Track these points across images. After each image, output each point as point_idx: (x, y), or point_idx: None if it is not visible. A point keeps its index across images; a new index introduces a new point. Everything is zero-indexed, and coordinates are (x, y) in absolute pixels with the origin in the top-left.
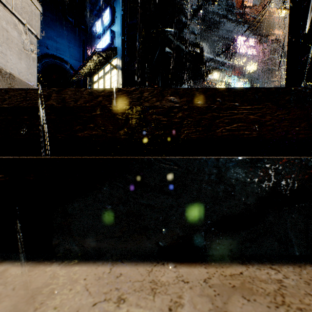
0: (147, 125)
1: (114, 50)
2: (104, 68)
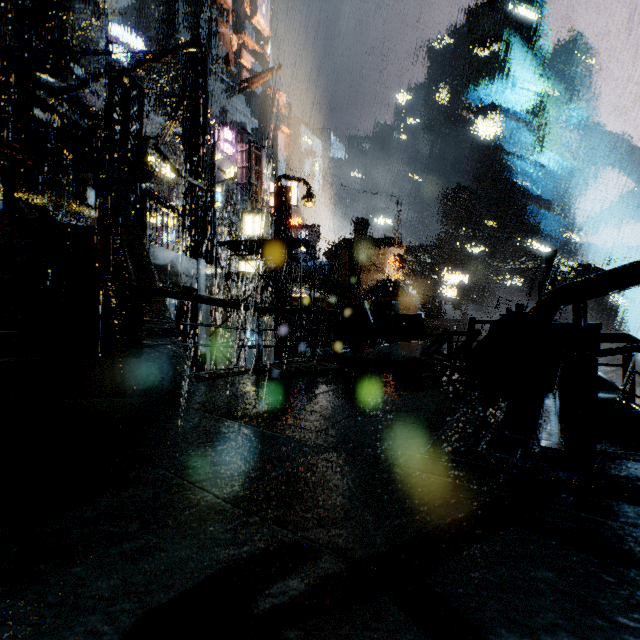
0: None
1: None
2: None
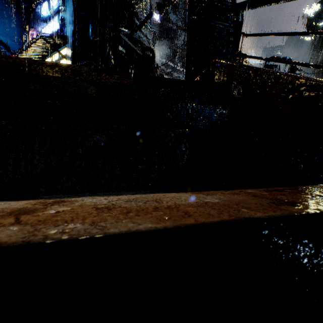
0: None
1: (63, 38)
2: (51, 55)
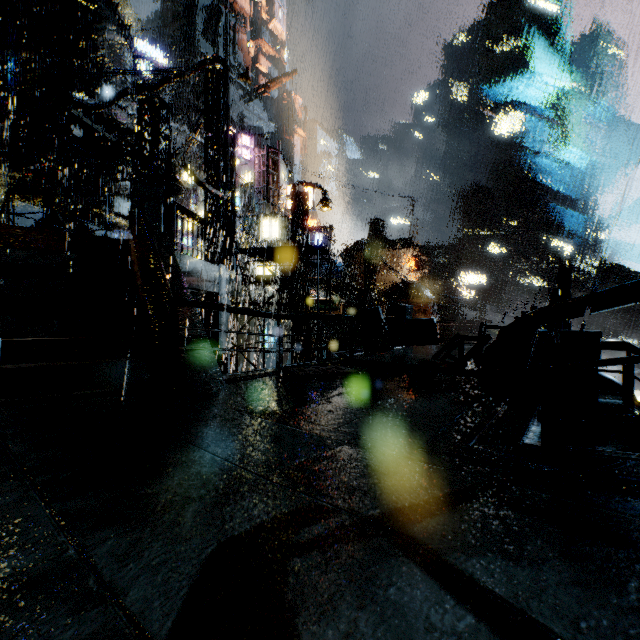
0: (1, 241)
1: None
2: None
